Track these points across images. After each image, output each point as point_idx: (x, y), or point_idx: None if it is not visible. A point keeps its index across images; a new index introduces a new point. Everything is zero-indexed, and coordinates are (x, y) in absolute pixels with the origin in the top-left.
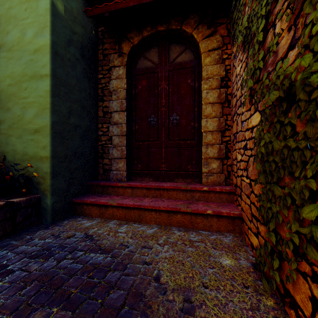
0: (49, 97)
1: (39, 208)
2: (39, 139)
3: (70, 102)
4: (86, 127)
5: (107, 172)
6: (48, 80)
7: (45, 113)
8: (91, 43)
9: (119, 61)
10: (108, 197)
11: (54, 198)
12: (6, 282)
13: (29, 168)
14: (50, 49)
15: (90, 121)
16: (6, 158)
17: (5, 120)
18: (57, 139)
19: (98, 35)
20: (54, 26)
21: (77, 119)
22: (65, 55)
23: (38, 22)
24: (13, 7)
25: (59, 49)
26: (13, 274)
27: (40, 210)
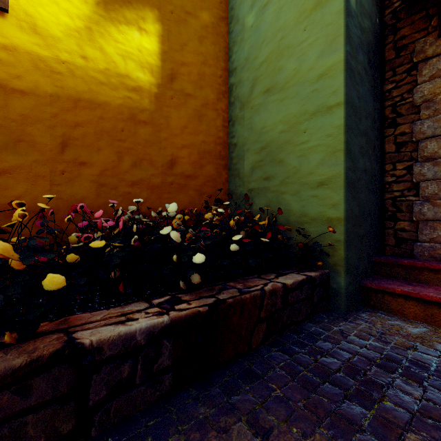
0: (342, 133)
1: (328, 289)
2: (326, 194)
3: (359, 137)
4: (371, 172)
5: (405, 244)
6: (341, 110)
7: (337, 157)
8: (375, 40)
9: (439, 45)
10: (429, 288)
11: (348, 277)
12: (394, 404)
13: (309, 233)
14: (344, 66)
15: (374, 163)
16: (277, 220)
17: (275, 175)
18: (350, 192)
19: (383, 22)
20: (348, 31)
21: (364, 161)
22: (355, 69)
23: (323, 36)
24: (286, 35)
25: (351, 62)
26: (389, 392)
27: (328, 291)
